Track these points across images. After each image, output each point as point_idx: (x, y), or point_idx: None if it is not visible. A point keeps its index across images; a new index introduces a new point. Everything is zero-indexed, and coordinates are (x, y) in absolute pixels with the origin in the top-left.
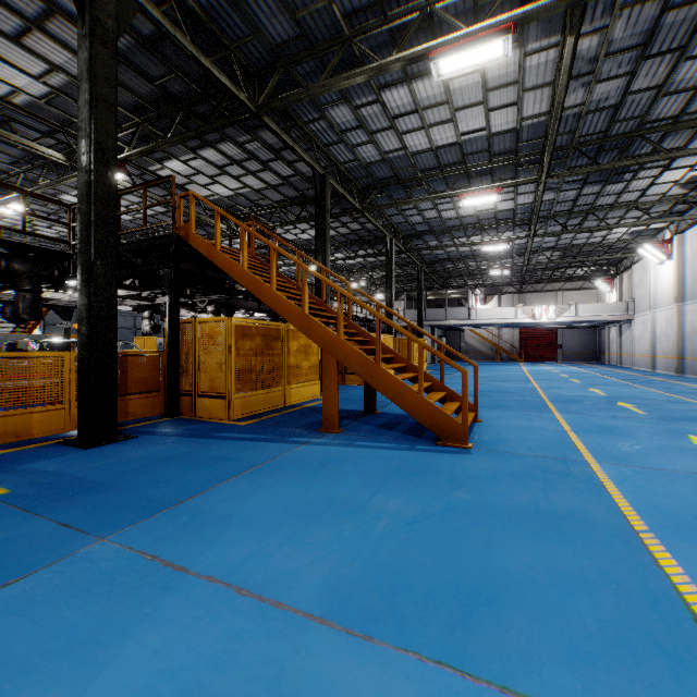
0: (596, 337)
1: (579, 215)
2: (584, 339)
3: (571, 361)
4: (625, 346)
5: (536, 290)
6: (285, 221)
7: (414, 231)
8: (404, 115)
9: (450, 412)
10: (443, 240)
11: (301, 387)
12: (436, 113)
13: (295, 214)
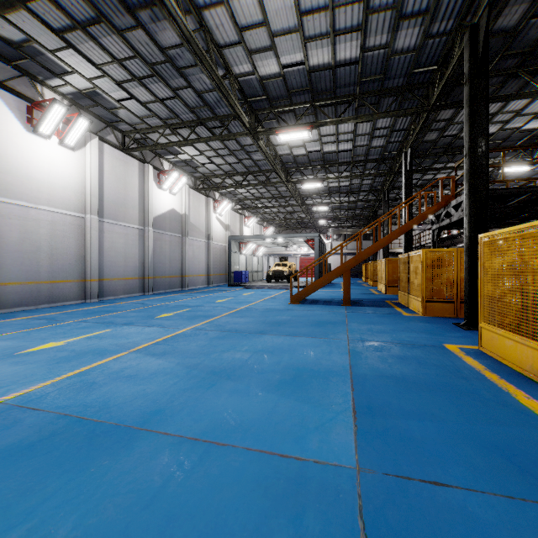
0: None
1: None
2: None
3: None
4: None
5: None
6: None
7: None
8: (348, 32)
9: None
10: None
11: (414, 299)
12: (318, 25)
13: None
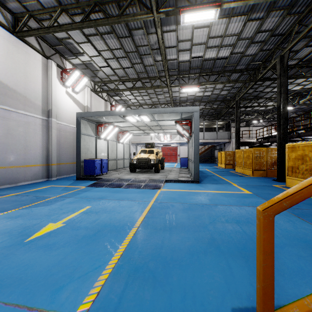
0: None
1: None
2: None
3: None
4: None
5: None
6: None
7: None
8: None
9: None
10: None
11: None
12: None
13: None
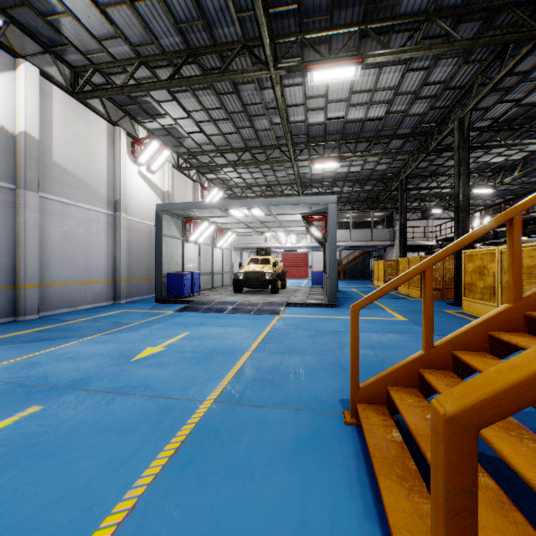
0: None
1: None
2: None
3: None
4: None
5: None
6: None
7: None
8: None
9: (412, 422)
10: None
11: None
12: None
13: None
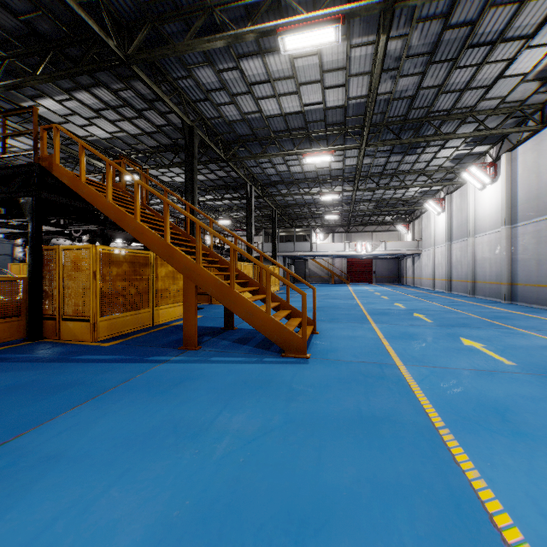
0: (398, 265)
1: (388, 176)
2: (390, 267)
3: (381, 282)
4: (416, 272)
5: (358, 230)
6: (160, 164)
7: (269, 181)
8: (259, 84)
9: (293, 327)
10: (292, 189)
11: (169, 308)
12: (284, 85)
13: (169, 159)
